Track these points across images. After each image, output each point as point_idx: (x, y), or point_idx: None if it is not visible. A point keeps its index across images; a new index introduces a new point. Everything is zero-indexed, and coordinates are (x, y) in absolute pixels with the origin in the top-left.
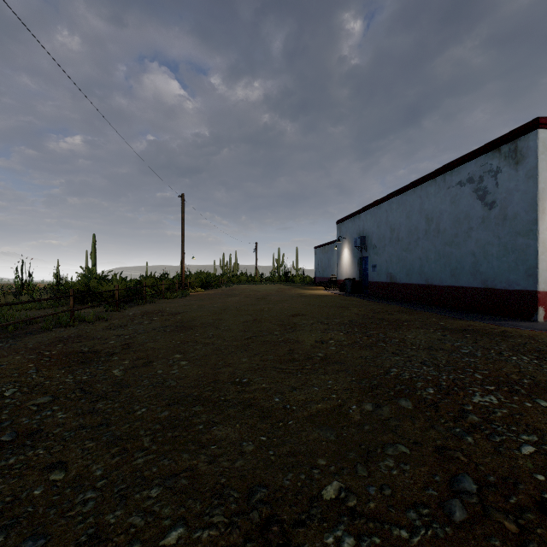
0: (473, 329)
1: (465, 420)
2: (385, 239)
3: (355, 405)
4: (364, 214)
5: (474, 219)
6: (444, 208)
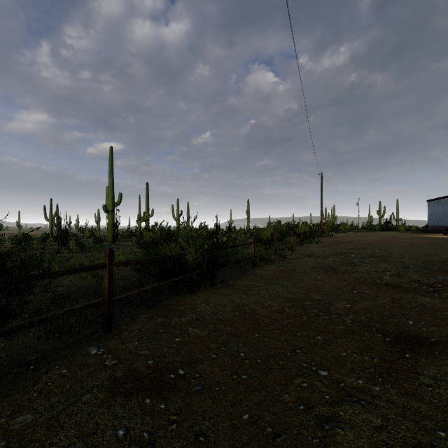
0: None
1: None
2: None
3: None
4: None
5: None
6: None
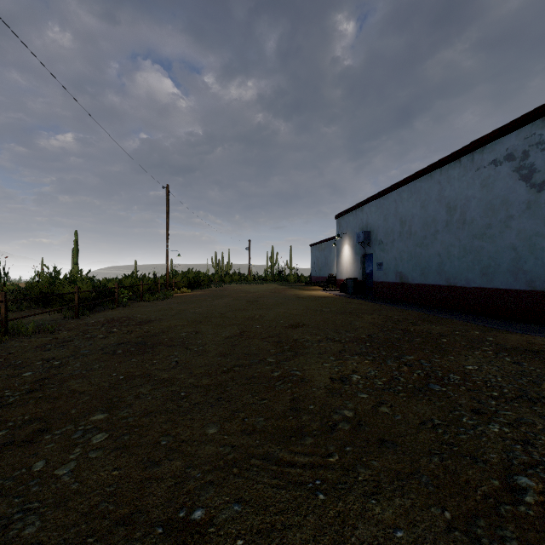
0: None
1: None
2: (393, 233)
3: None
4: (368, 207)
5: (515, 205)
6: (471, 193)
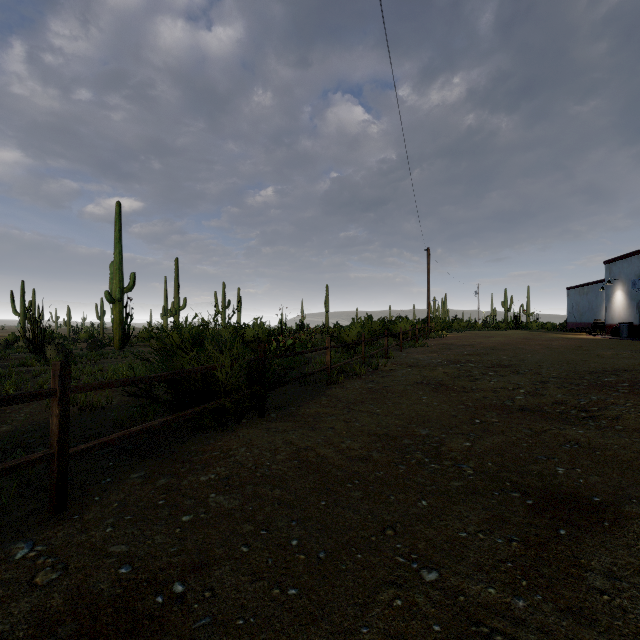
0: None
1: None
2: None
3: None
4: None
5: None
6: None
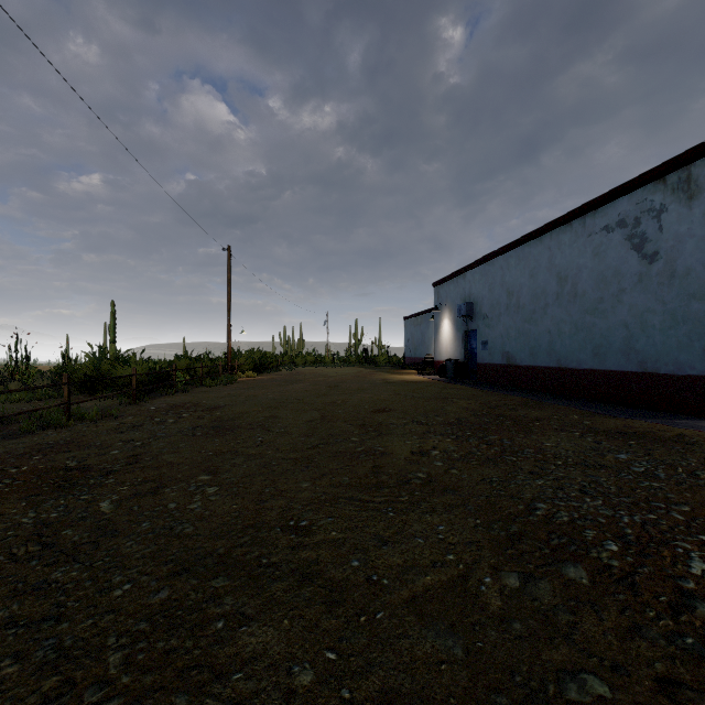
0: (635, 432)
1: (692, 613)
2: (499, 306)
3: (488, 576)
4: (471, 274)
5: (627, 277)
6: (583, 262)
